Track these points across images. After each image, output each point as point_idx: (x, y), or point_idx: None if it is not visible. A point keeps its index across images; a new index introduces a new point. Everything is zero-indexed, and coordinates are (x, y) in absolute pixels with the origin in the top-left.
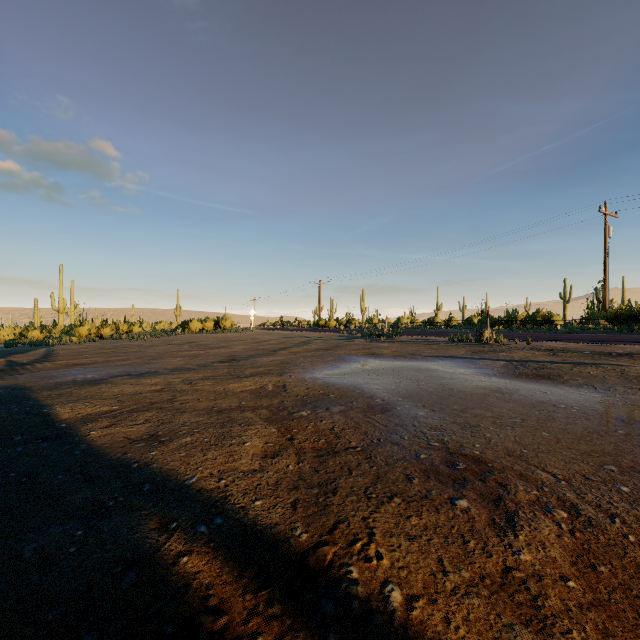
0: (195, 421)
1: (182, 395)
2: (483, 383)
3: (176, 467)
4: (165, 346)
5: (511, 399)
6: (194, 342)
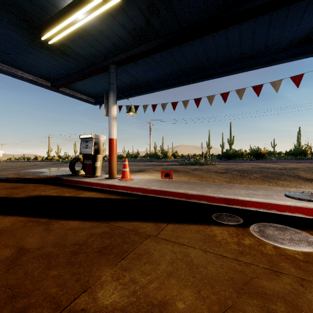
0: None
1: None
2: None
3: None
4: None
5: None
6: None
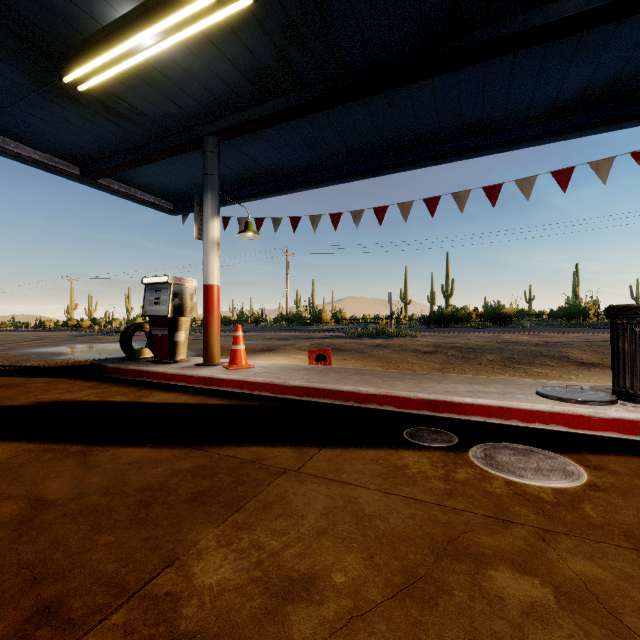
0: None
1: None
2: None
3: None
4: None
5: None
6: None
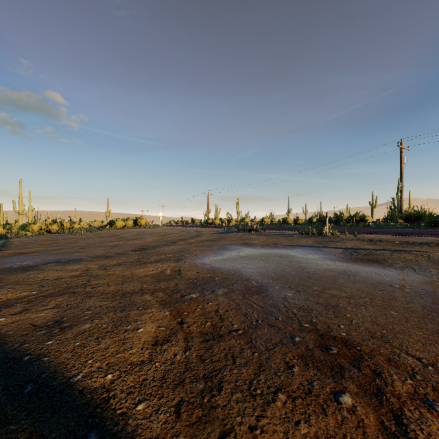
0: (99, 305)
1: (95, 280)
2: (331, 266)
3: (66, 360)
4: (95, 238)
5: (356, 280)
6: (117, 235)
